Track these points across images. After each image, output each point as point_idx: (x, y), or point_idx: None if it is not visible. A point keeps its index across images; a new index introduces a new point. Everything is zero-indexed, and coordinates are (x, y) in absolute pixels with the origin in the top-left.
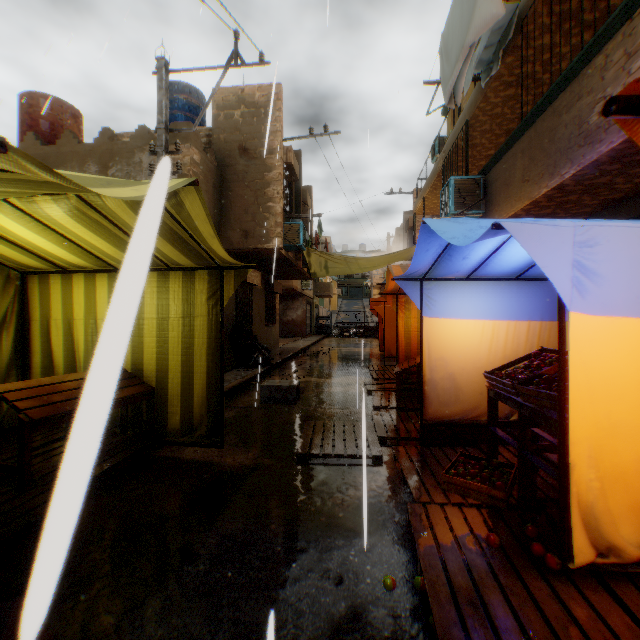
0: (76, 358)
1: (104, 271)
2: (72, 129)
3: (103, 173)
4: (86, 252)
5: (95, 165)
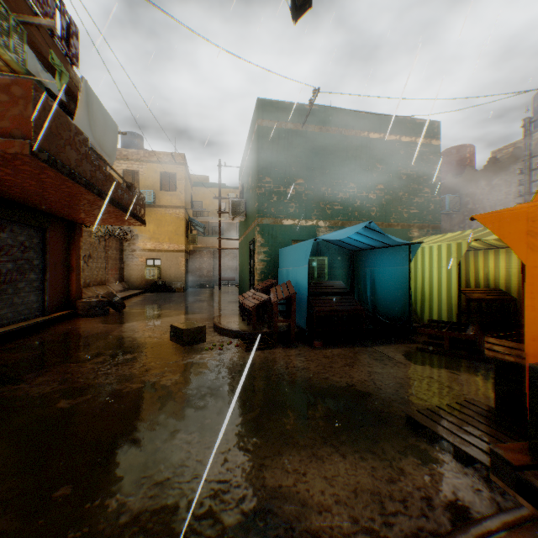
0: (478, 284)
1: (490, 249)
2: (467, 158)
3: (487, 184)
4: (483, 243)
5: (482, 181)
